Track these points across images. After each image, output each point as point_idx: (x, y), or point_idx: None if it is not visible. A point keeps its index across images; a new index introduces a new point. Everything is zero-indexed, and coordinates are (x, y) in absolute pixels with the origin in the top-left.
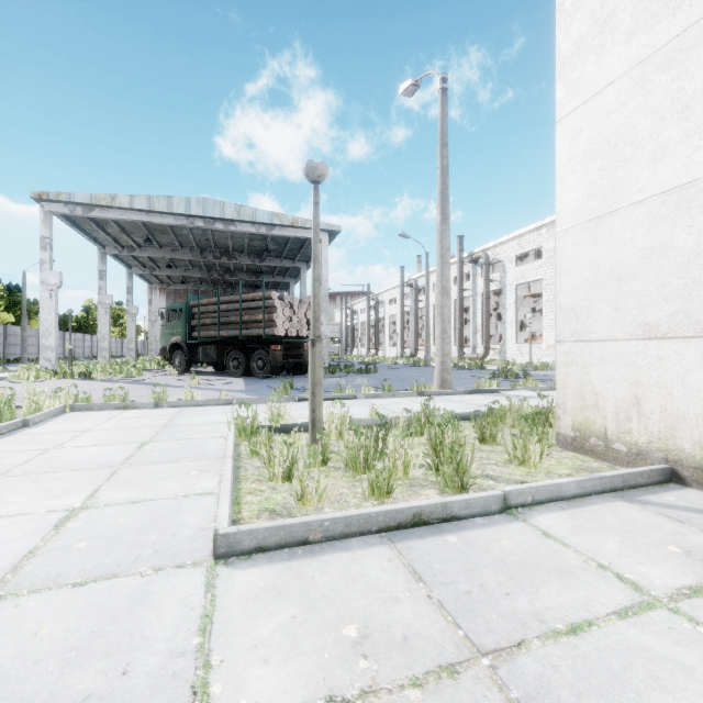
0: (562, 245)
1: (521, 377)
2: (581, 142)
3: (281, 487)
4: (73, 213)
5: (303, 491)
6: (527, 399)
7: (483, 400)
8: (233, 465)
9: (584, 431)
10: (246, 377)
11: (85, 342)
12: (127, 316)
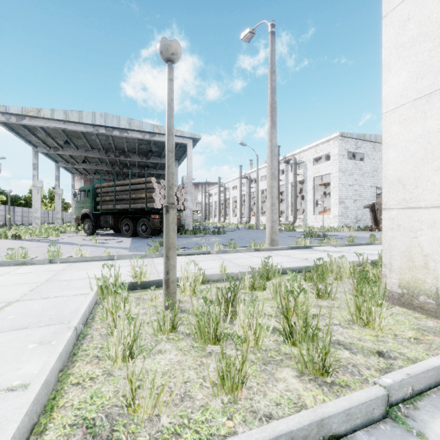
0: (389, 124)
1: (321, 236)
2: (409, 29)
3: (119, 369)
4: (8, 121)
5: (134, 394)
6: (333, 253)
7: (303, 254)
8: (71, 339)
9: (413, 289)
10: (134, 237)
11: (29, 213)
12: (55, 196)
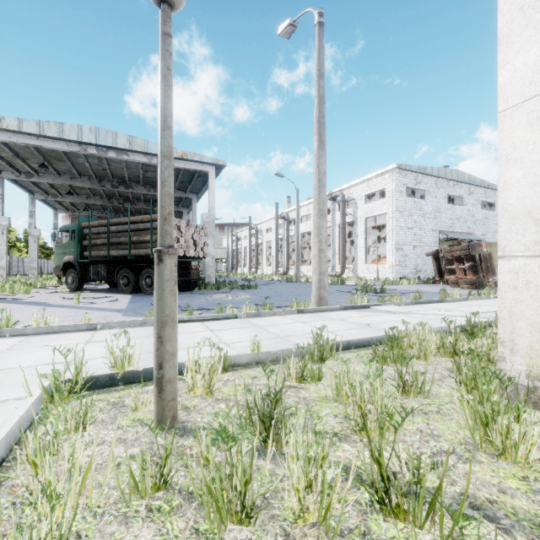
0: (509, 128)
1: (377, 291)
2: None
3: None
4: None
5: None
6: (400, 315)
7: (361, 317)
8: None
9: None
10: (136, 293)
11: None
12: (30, 238)
